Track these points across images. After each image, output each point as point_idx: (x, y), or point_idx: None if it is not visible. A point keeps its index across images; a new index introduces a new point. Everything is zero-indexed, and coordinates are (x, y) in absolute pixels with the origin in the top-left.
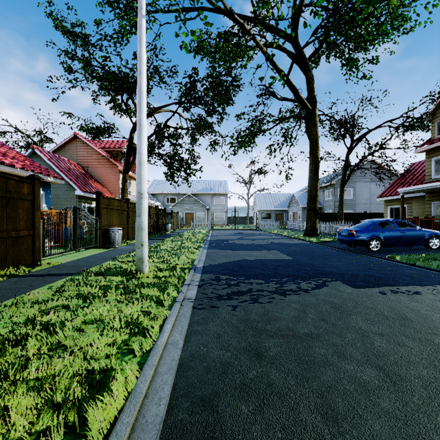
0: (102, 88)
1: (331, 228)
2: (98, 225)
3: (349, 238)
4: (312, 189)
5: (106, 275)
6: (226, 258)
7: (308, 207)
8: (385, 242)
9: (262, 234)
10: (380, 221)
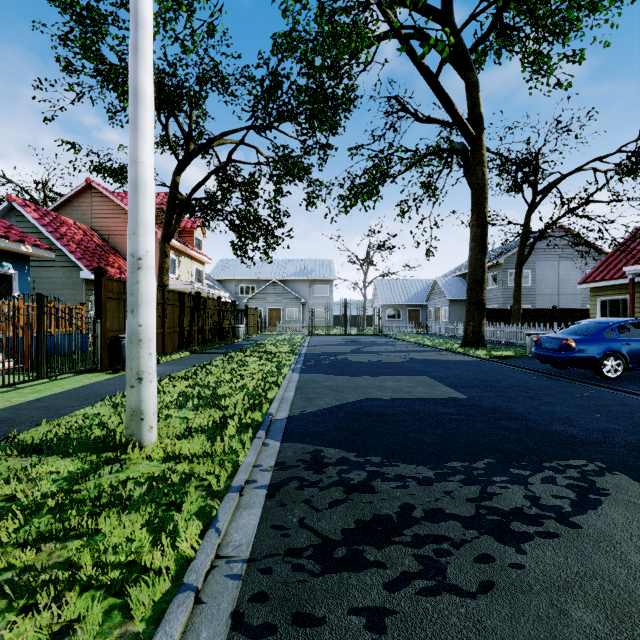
0: (122, 95)
1: (504, 334)
2: (98, 329)
3: (562, 354)
4: (476, 268)
5: (50, 453)
6: (335, 396)
7: (469, 298)
8: (631, 361)
9: (391, 342)
10: (620, 323)
